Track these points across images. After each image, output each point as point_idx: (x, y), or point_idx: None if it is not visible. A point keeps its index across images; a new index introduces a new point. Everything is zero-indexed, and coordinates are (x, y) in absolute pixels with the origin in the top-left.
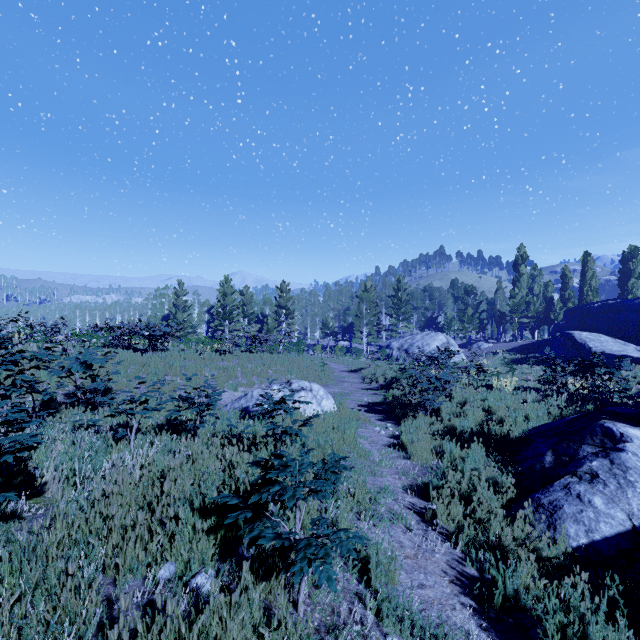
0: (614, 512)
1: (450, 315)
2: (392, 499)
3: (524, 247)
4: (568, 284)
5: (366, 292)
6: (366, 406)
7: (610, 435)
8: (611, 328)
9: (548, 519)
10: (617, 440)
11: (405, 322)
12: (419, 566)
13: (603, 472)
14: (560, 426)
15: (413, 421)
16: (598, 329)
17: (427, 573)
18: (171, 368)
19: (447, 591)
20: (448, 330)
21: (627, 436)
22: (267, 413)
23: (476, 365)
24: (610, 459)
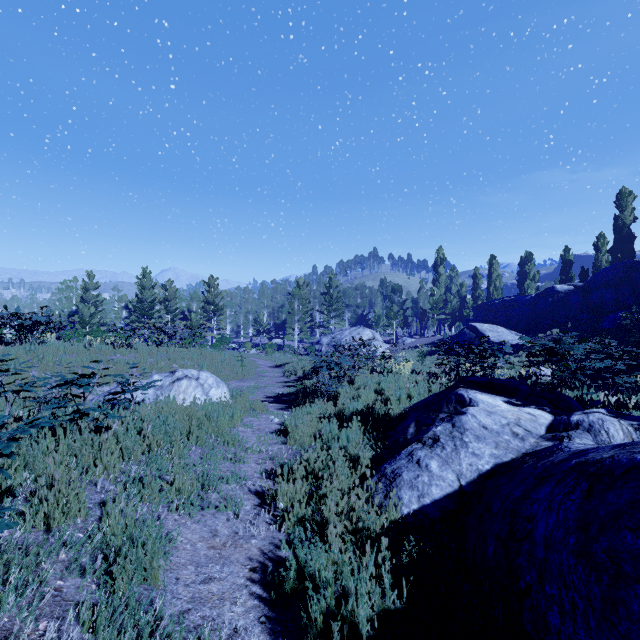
0: (446, 474)
1: (378, 312)
2: (236, 485)
3: (442, 249)
4: (478, 284)
5: (298, 288)
6: (274, 397)
7: (462, 402)
8: (508, 322)
9: (387, 488)
10: (467, 406)
11: (337, 319)
12: (221, 556)
13: (444, 436)
14: (430, 399)
15: (307, 407)
16: (499, 323)
17: (227, 563)
18: (41, 362)
19: (240, 582)
20: (376, 326)
21: (475, 401)
22: (52, 388)
23: (382, 352)
24: (452, 423)
